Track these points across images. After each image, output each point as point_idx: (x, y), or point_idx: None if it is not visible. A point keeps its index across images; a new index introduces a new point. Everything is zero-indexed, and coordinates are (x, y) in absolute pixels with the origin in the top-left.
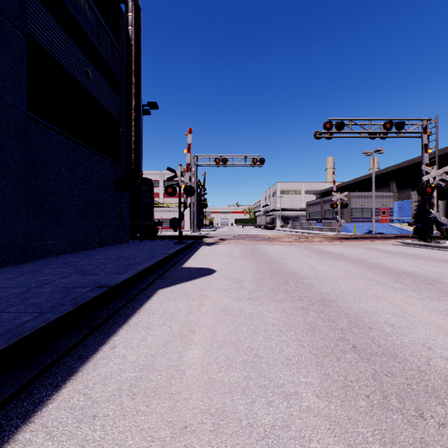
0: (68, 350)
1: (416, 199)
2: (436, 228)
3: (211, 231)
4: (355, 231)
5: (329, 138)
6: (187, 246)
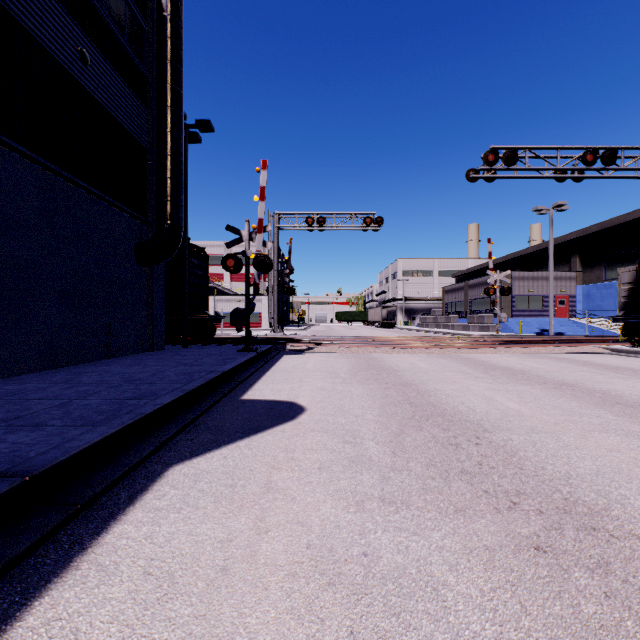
0: None
1: (627, 279)
2: None
3: (301, 330)
4: (520, 330)
5: (490, 180)
6: (260, 356)
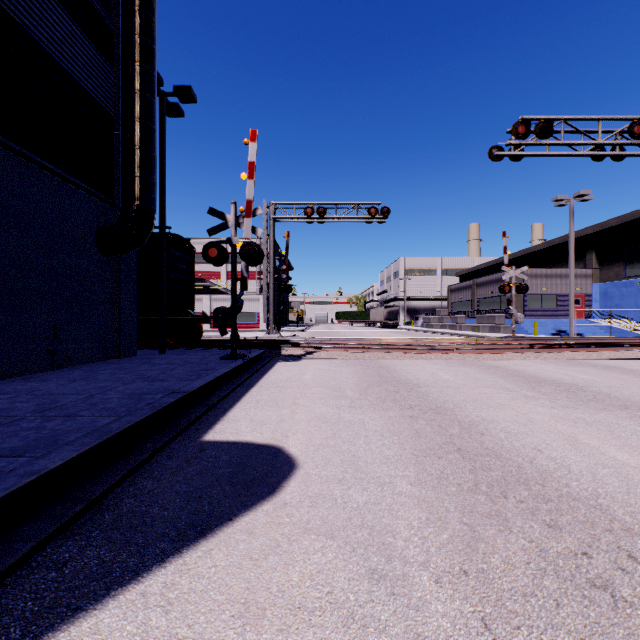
0: None
1: None
2: None
3: (300, 331)
4: (536, 331)
5: (517, 158)
6: (247, 364)
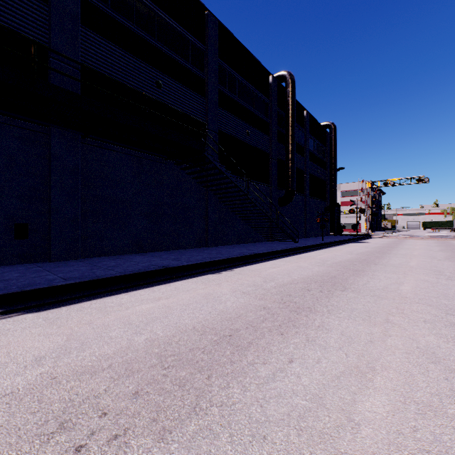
0: (340, 244)
1: None
2: None
3: (386, 233)
4: None
5: None
6: (361, 238)
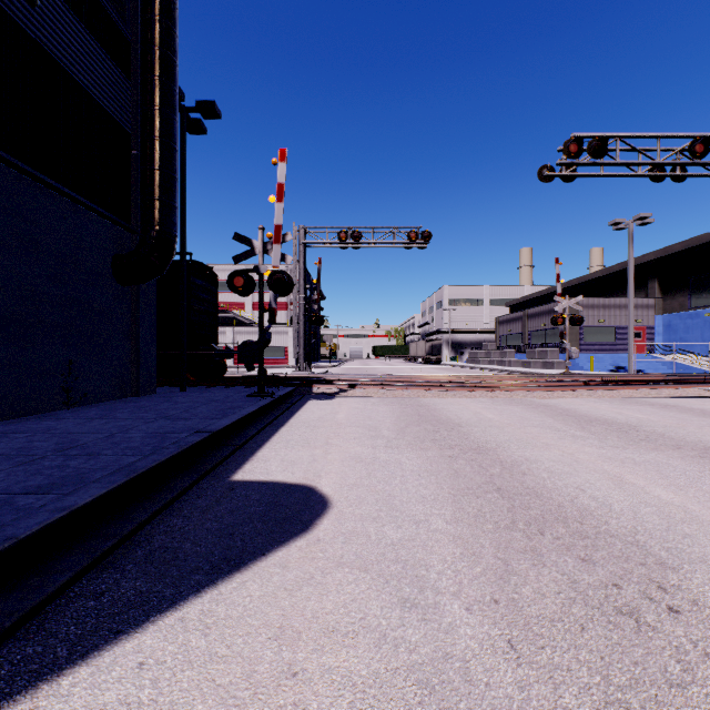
0: None
1: None
2: None
3: (333, 367)
4: (592, 367)
5: (569, 179)
6: (276, 403)
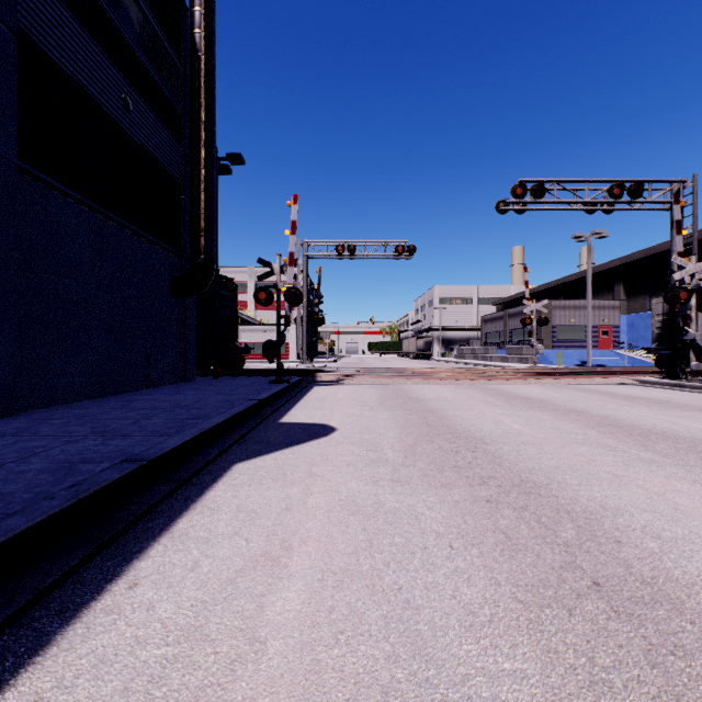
0: (44, 593)
1: (660, 310)
2: (695, 357)
3: (331, 362)
4: (559, 362)
5: (520, 211)
6: (291, 387)
